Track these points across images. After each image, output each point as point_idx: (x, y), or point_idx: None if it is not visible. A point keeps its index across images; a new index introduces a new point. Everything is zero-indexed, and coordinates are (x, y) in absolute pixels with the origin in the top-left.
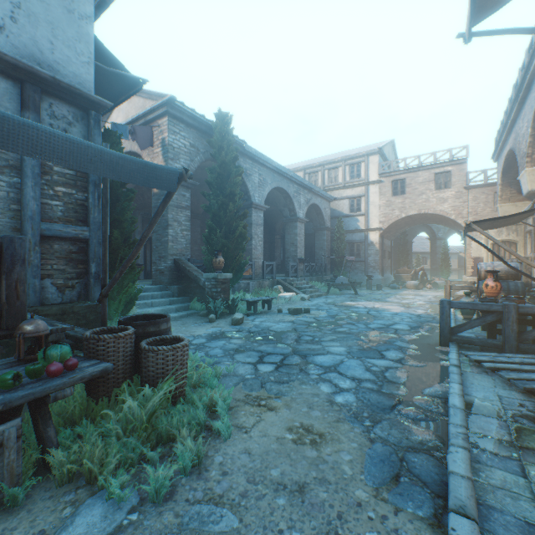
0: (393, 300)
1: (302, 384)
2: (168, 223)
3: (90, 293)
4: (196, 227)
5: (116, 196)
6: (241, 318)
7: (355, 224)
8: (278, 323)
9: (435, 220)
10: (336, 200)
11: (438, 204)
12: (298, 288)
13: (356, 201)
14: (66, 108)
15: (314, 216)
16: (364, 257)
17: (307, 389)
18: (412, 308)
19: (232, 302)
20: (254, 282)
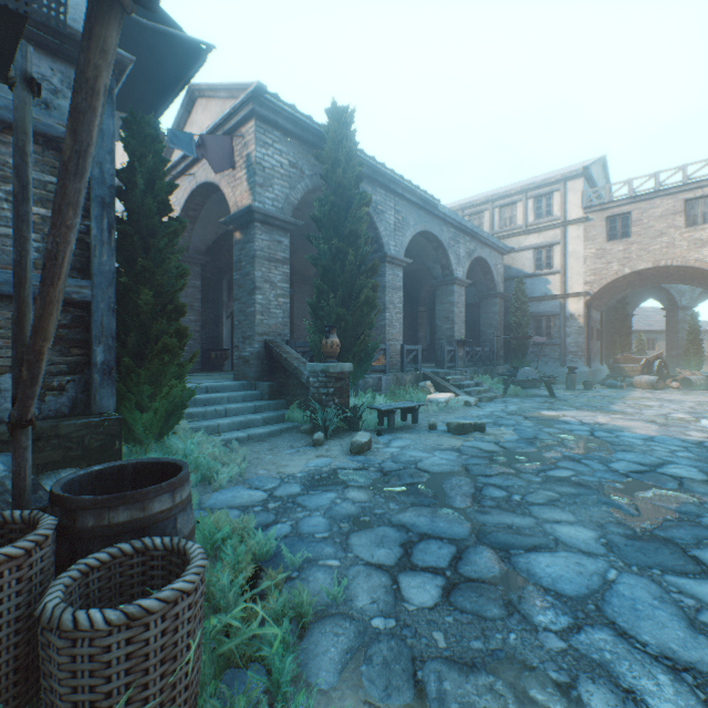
0: (624, 409)
1: (529, 684)
2: (255, 285)
3: (93, 400)
4: (304, 296)
5: (149, 230)
6: (366, 441)
7: (544, 287)
8: (433, 454)
9: (682, 277)
10: (512, 252)
11: (691, 250)
12: (457, 387)
13: (545, 253)
14: (47, 63)
15: (479, 276)
16: (558, 337)
17: (547, 703)
18: (673, 426)
19: (353, 411)
20: (389, 377)
